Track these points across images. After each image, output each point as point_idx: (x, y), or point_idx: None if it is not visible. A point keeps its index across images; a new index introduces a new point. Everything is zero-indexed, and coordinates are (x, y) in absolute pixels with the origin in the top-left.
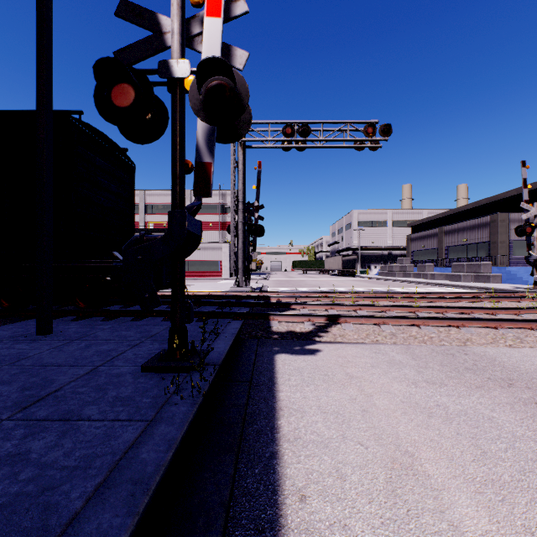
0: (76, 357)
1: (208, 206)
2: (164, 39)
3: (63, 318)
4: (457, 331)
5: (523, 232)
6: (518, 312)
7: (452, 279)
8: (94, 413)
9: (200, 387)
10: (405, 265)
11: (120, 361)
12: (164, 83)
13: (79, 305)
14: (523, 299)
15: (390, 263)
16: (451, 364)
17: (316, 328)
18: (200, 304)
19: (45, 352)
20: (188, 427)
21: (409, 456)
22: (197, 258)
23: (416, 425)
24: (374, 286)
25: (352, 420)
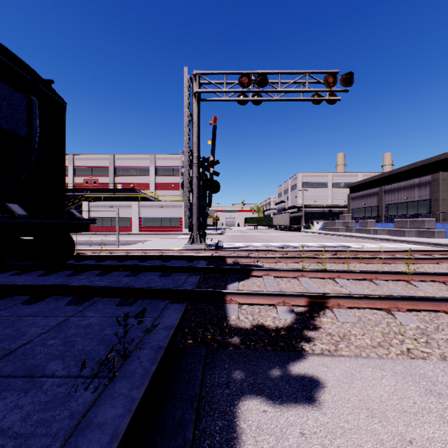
0: None
1: (170, 169)
2: None
3: None
4: None
5: None
6: None
7: (396, 235)
8: None
9: None
10: (347, 221)
11: None
12: None
13: None
14: None
15: (332, 220)
16: None
17: (297, 318)
18: (141, 270)
19: None
20: None
21: None
22: (160, 214)
23: None
24: (324, 241)
25: None
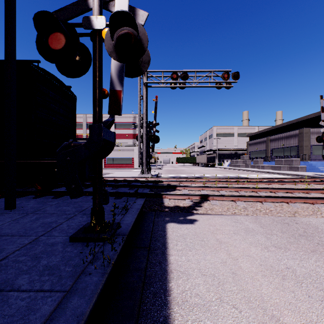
0: (26, 228)
1: (125, 124)
2: (88, 3)
3: (27, 196)
4: (287, 206)
5: (321, 139)
6: (323, 192)
7: (275, 169)
8: (24, 282)
9: (109, 258)
10: (246, 160)
11: (56, 231)
12: (88, 34)
13: (37, 188)
14: (323, 183)
15: (236, 159)
16: (289, 231)
17: (194, 203)
18: (118, 186)
19: (6, 224)
20: (96, 299)
21: (276, 321)
22: (118, 155)
23: (275, 288)
24: (227, 173)
25: (226, 283)
